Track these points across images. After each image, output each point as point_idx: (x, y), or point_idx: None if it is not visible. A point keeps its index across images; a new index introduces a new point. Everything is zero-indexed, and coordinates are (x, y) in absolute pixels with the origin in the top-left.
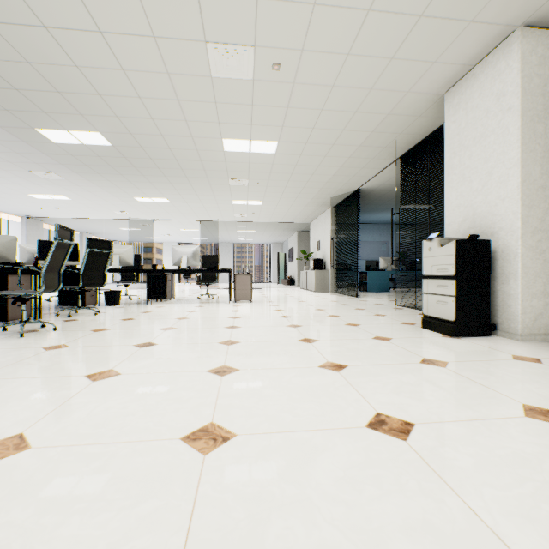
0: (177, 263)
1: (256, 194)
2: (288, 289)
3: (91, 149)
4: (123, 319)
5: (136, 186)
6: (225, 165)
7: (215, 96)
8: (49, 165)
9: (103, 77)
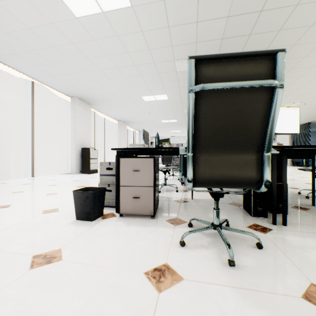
0: None
1: None
2: None
3: None
4: None
5: None
6: None
7: None
8: None
9: None
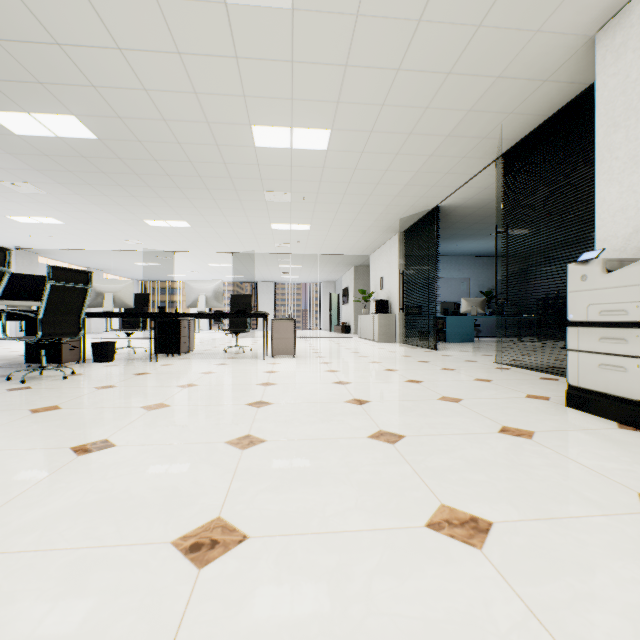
0: (192, 305)
1: (301, 214)
2: (343, 338)
3: (70, 145)
4: (99, 387)
5: (144, 204)
6: (258, 169)
7: (235, 44)
8: (20, 171)
9: (55, 7)
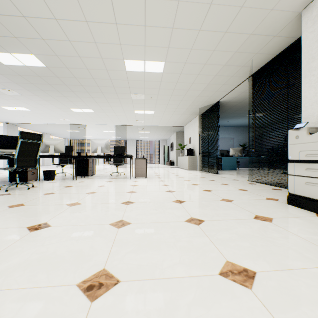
0: (94, 151)
1: (149, 105)
2: (170, 168)
3: (32, 70)
4: (45, 193)
5: (70, 100)
6: (127, 82)
7: (115, 17)
8: (7, 83)
9: None
